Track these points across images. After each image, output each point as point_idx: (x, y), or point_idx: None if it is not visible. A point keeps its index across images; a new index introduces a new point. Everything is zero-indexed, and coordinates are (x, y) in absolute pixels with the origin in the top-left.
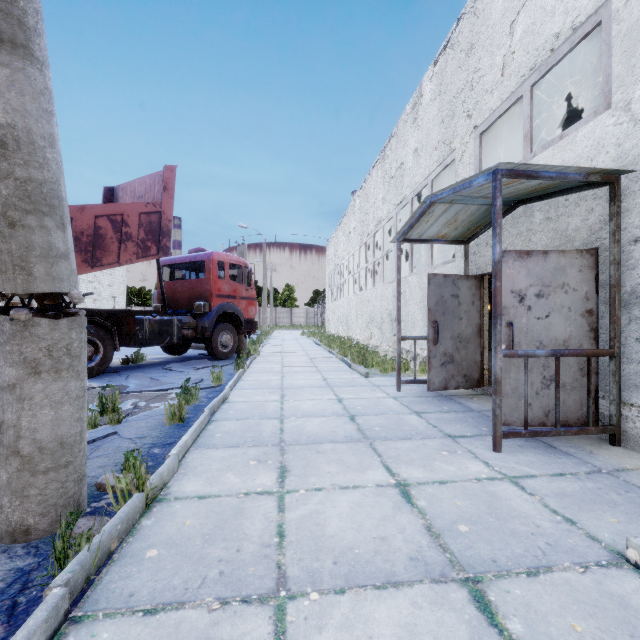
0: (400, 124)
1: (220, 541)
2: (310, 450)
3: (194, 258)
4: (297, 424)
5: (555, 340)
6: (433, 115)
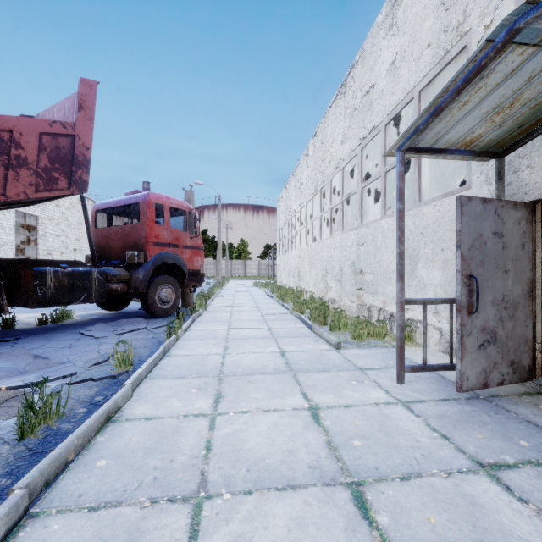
0: (368, 42)
1: None
2: None
3: (128, 200)
4: (231, 540)
5: None
6: (424, 3)
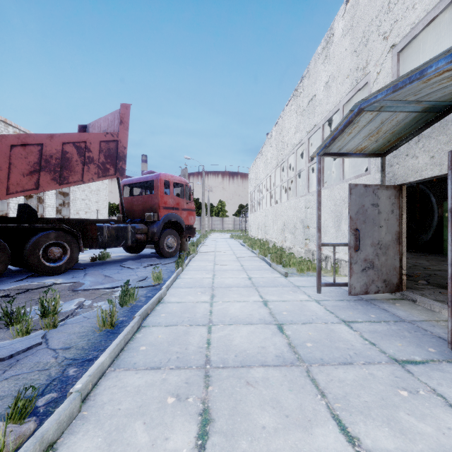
0: (312, 64)
1: None
2: (238, 379)
3: (146, 178)
4: (224, 334)
5: None
6: (345, 47)
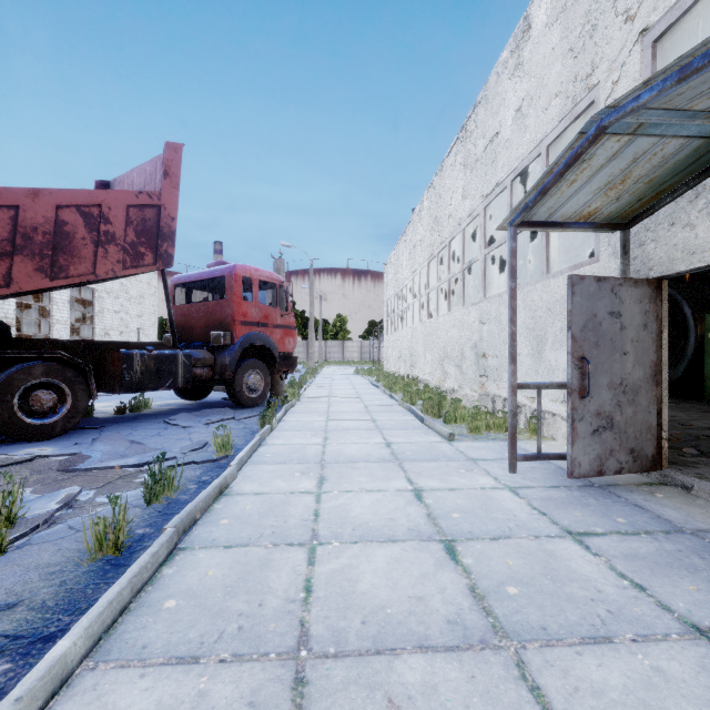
0: (491, 81)
1: None
2: (369, 690)
3: (212, 273)
4: (341, 566)
5: None
6: (552, 46)
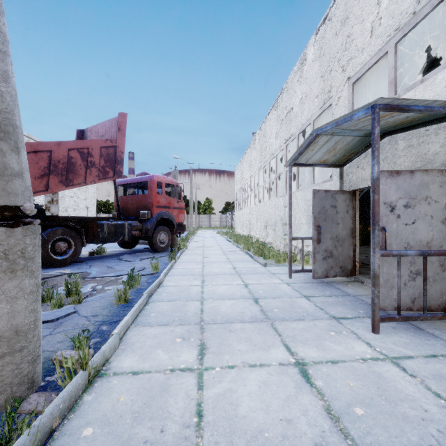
0: (289, 80)
1: (147, 420)
2: (224, 329)
3: (140, 179)
4: (214, 305)
5: (420, 242)
6: (315, 72)
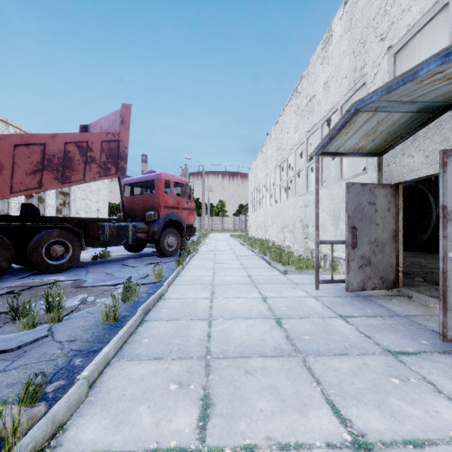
0: (311, 65)
1: None
2: (238, 368)
3: (147, 178)
4: (224, 328)
5: None
6: (343, 49)
